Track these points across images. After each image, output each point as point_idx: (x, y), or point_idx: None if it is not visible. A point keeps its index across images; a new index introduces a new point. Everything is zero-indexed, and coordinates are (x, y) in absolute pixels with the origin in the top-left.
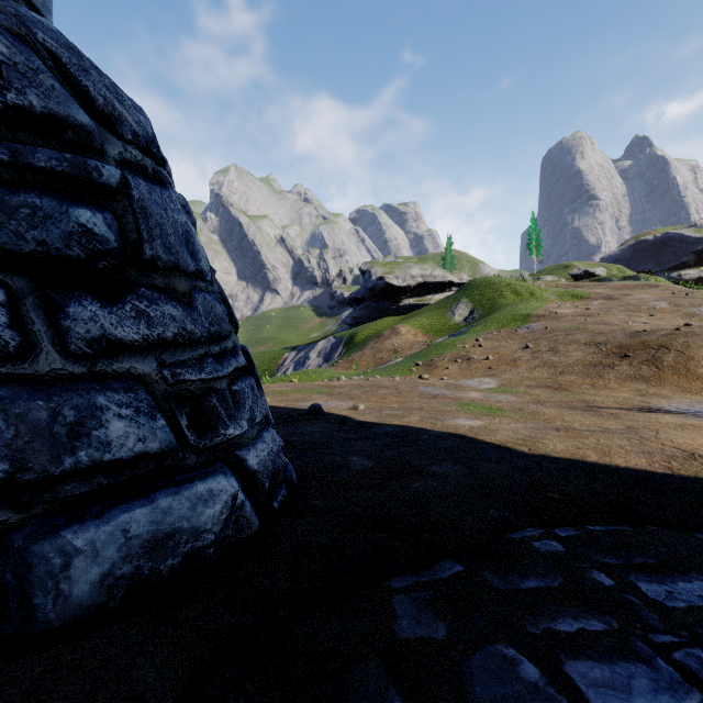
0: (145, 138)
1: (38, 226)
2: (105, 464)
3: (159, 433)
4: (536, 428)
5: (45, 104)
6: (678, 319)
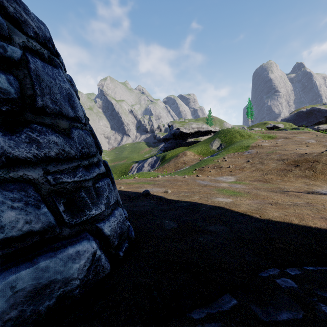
0: (43, 38)
1: None
2: None
3: (42, 217)
4: (260, 203)
5: None
6: (320, 148)
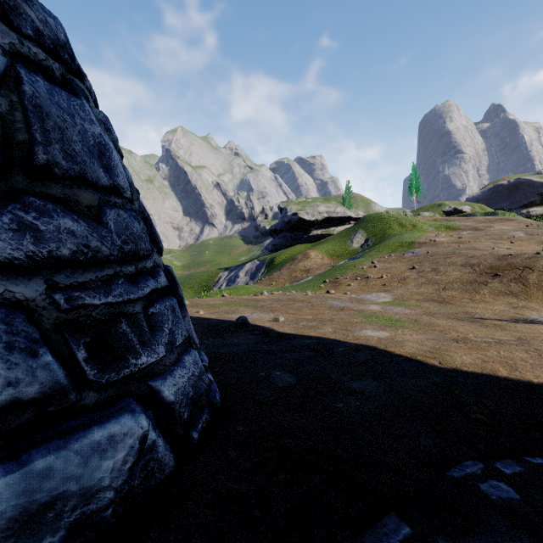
0: (53, 41)
1: None
2: None
3: (41, 372)
4: (437, 340)
5: None
6: (534, 245)
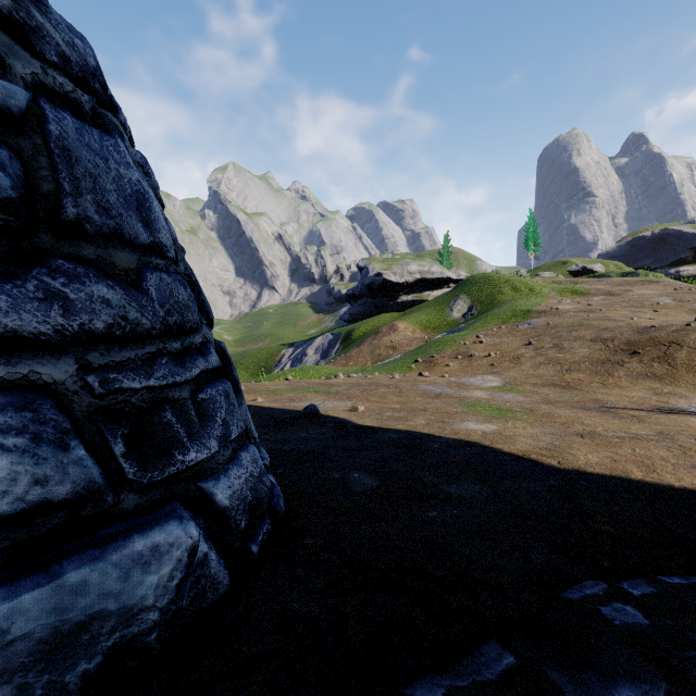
0: (81, 67)
1: None
2: None
3: (73, 469)
4: (557, 434)
5: None
6: (683, 314)
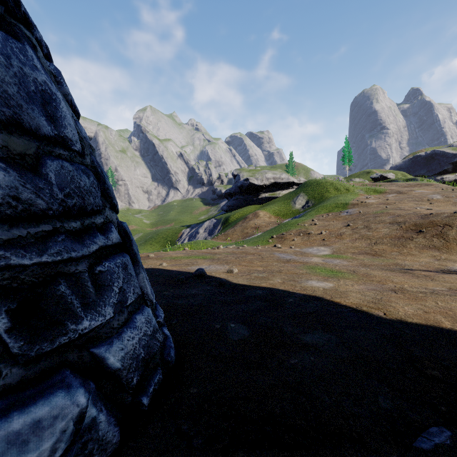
0: None
1: None
2: None
3: None
4: (377, 290)
5: None
6: (450, 206)
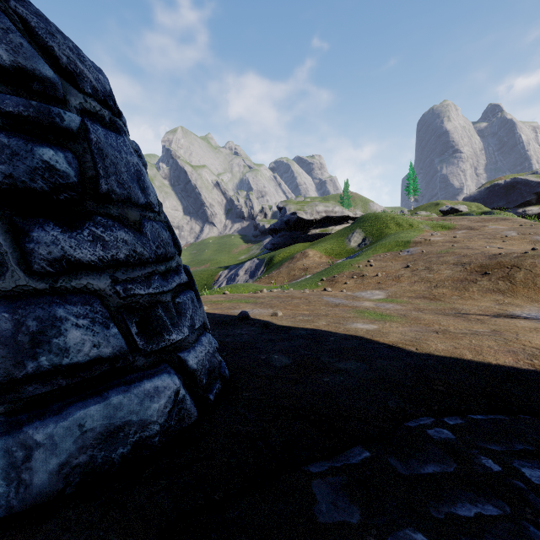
0: (103, 93)
1: (6, 162)
2: (64, 367)
3: (112, 339)
4: (420, 331)
5: (14, 59)
6: (525, 244)
